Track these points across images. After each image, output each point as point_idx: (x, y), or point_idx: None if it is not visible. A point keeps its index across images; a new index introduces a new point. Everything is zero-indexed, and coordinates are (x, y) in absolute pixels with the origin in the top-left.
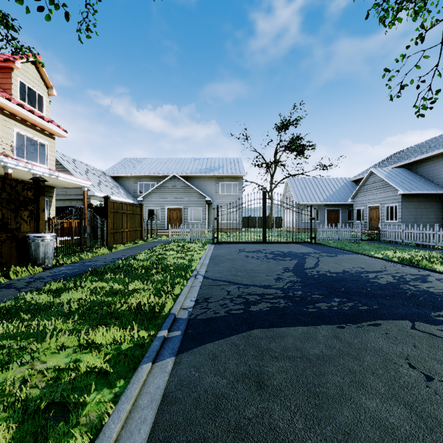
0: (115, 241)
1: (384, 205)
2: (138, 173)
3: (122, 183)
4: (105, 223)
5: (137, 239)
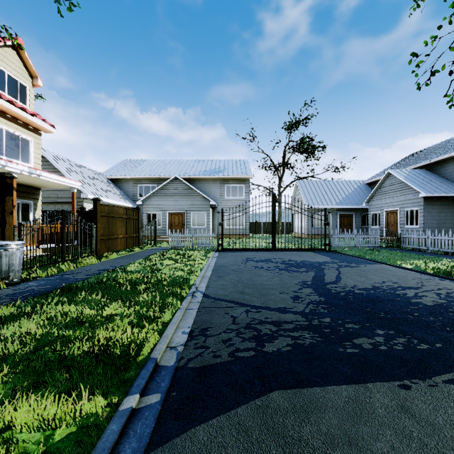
0: (107, 248)
1: (403, 209)
2: (137, 175)
3: (121, 185)
4: (94, 228)
5: (133, 246)
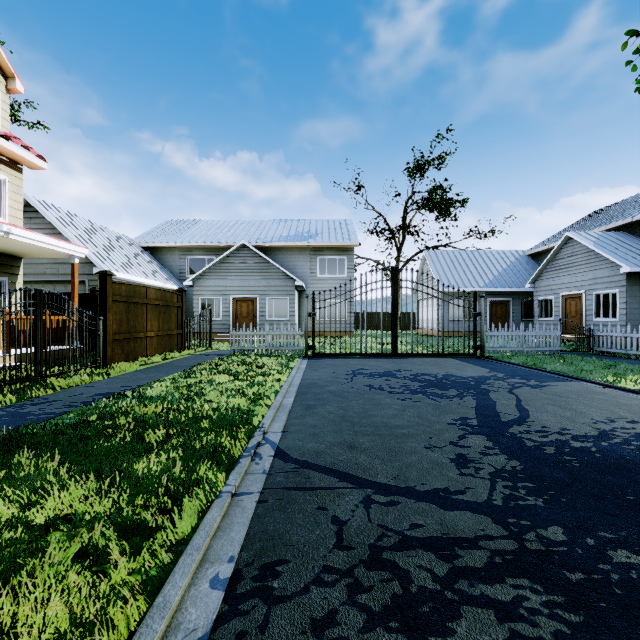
0: (126, 354)
1: (592, 293)
2: (186, 242)
3: (162, 257)
4: (101, 321)
5: (173, 349)
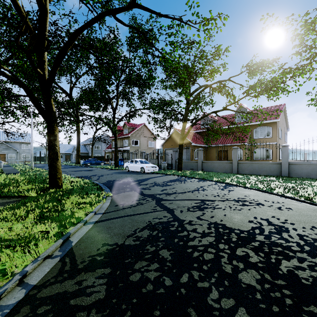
0: None
1: None
2: None
3: None
4: None
5: None
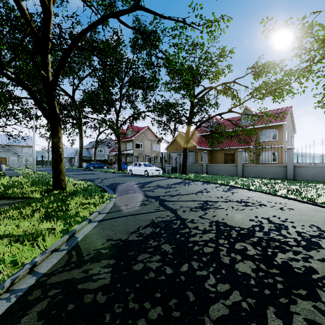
0: None
1: None
2: None
3: None
4: None
5: None
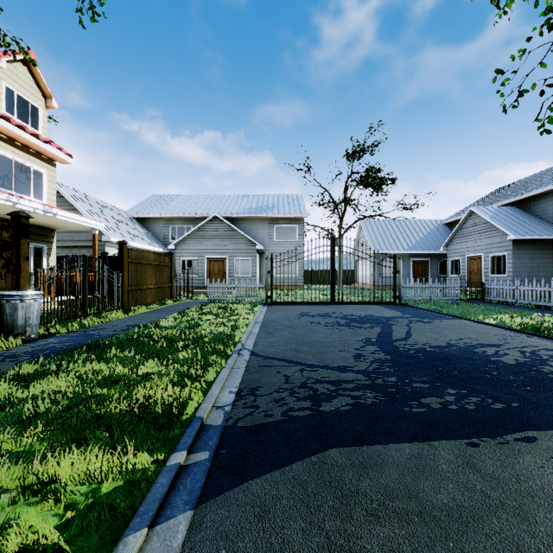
0: (135, 301)
1: (488, 255)
2: (169, 213)
3: (149, 226)
4: (120, 277)
5: (165, 298)
